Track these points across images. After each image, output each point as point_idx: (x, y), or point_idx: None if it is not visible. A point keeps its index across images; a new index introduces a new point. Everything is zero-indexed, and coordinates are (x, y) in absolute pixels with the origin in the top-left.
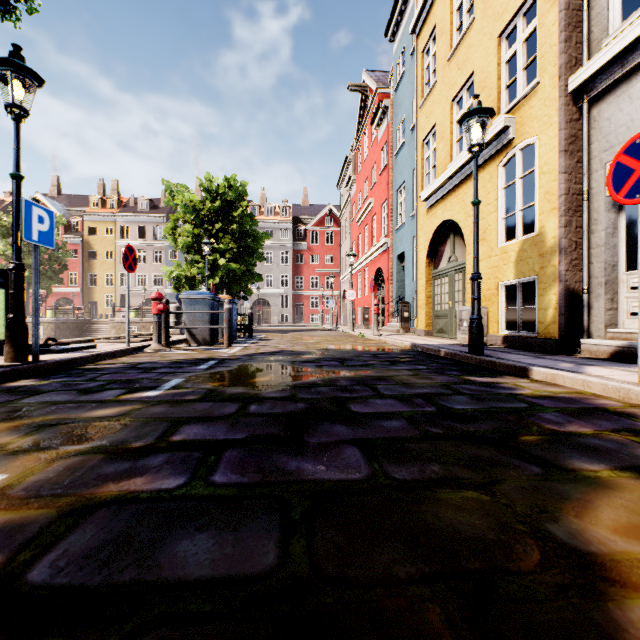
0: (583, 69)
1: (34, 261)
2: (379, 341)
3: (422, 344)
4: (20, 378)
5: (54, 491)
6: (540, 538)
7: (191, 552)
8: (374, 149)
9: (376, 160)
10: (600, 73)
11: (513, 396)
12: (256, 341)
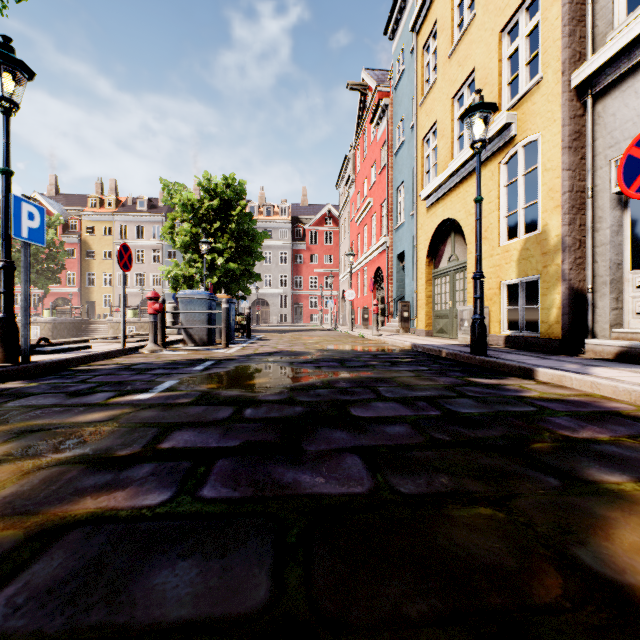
0: (587, 64)
1: (24, 259)
2: (379, 341)
3: (423, 344)
4: (8, 380)
5: (24, 508)
6: (568, 566)
7: (171, 585)
8: (373, 148)
9: (375, 159)
10: (605, 68)
11: (520, 399)
12: (254, 341)
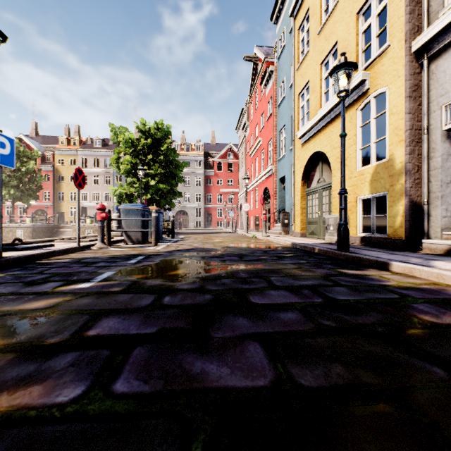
0: (424, 33)
1: None
2: (267, 241)
3: (300, 243)
4: None
5: None
6: None
7: None
8: (262, 102)
9: (264, 110)
10: (438, 36)
11: (383, 287)
12: (176, 241)
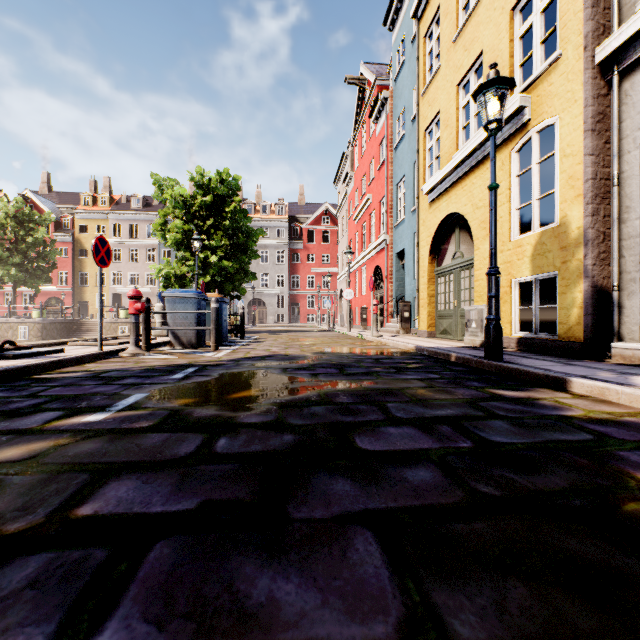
0: (614, 36)
1: None
2: (379, 343)
3: (428, 347)
4: None
5: None
6: None
7: None
8: (372, 143)
9: (374, 155)
10: (635, 39)
11: (565, 420)
12: (247, 343)
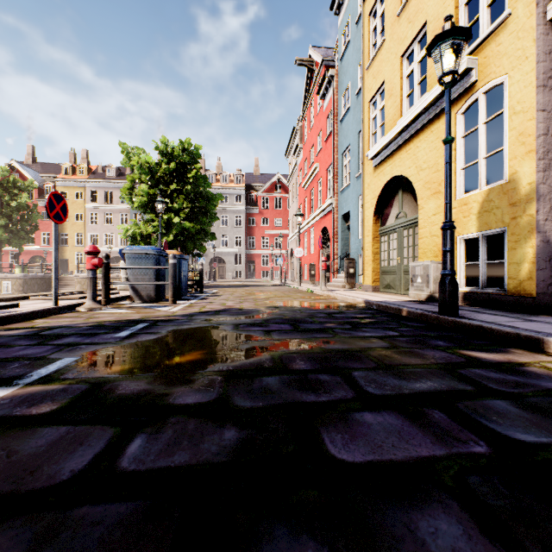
0: None
1: None
2: (328, 297)
3: (376, 301)
4: None
5: None
6: None
7: None
8: (320, 118)
9: (322, 128)
10: None
11: None
12: (205, 297)
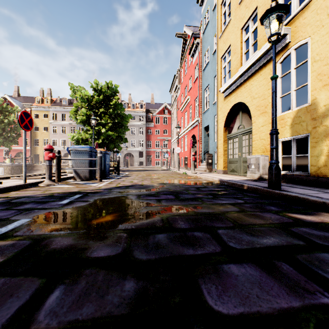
0: None
1: None
2: (196, 177)
3: (226, 180)
4: None
5: None
6: None
7: None
8: (190, 68)
9: (192, 74)
10: None
11: None
12: (120, 177)
